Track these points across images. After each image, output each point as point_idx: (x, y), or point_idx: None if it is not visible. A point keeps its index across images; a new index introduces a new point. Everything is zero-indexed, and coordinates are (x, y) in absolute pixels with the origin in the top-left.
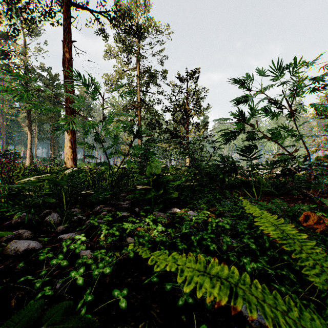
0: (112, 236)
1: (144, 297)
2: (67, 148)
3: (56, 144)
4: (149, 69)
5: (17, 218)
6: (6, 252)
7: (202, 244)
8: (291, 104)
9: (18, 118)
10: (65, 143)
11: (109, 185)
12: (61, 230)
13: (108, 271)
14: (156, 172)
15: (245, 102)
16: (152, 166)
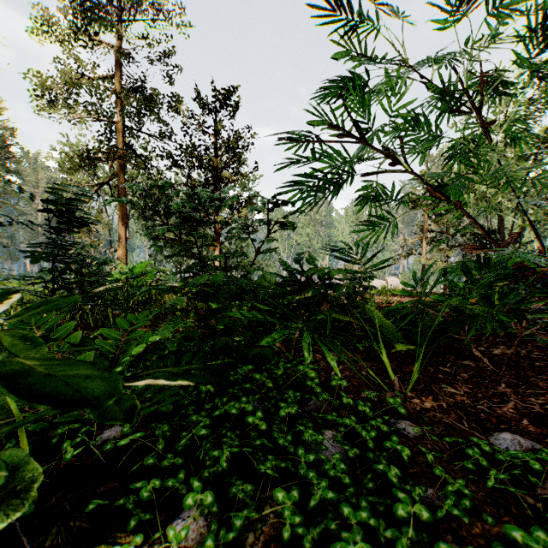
0: None
1: None
2: None
3: None
4: (142, 86)
5: None
6: None
7: None
8: (480, 107)
9: None
10: None
11: None
12: None
13: None
14: None
15: (359, 91)
16: None
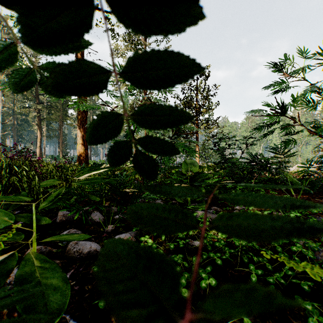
0: (169, 237)
1: (262, 315)
2: (79, 146)
3: (63, 142)
4: None
5: (61, 216)
6: (68, 254)
7: (292, 250)
8: None
9: (28, 117)
10: (77, 141)
11: (140, 183)
12: (110, 230)
13: (214, 283)
14: (193, 170)
15: None
16: (187, 163)
